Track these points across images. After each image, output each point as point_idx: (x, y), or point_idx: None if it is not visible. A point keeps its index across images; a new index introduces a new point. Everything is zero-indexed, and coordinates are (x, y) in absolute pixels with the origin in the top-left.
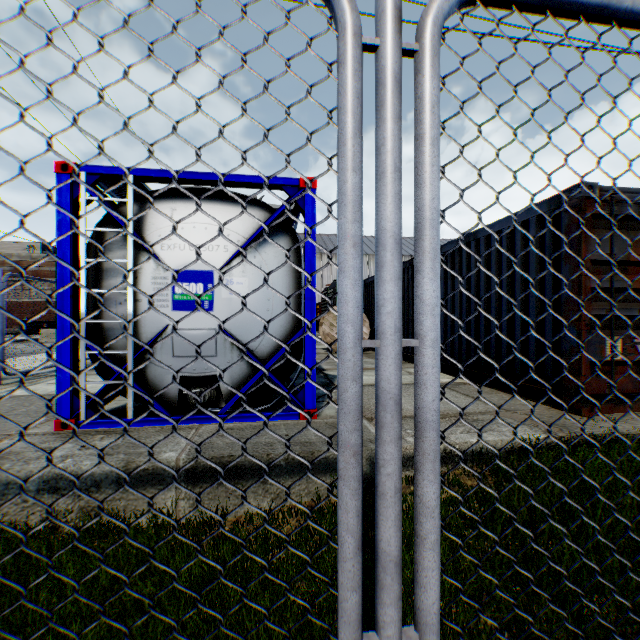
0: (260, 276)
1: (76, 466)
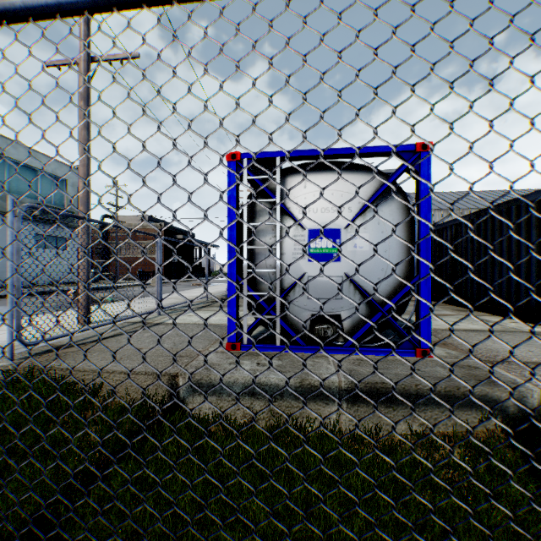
0: (378, 231)
1: (266, 378)
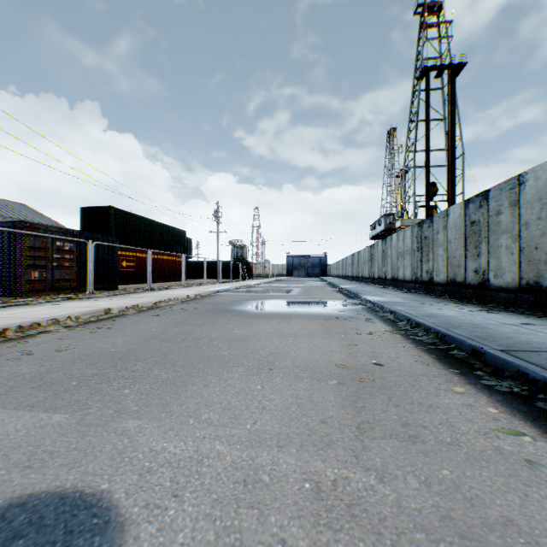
0: None
1: None
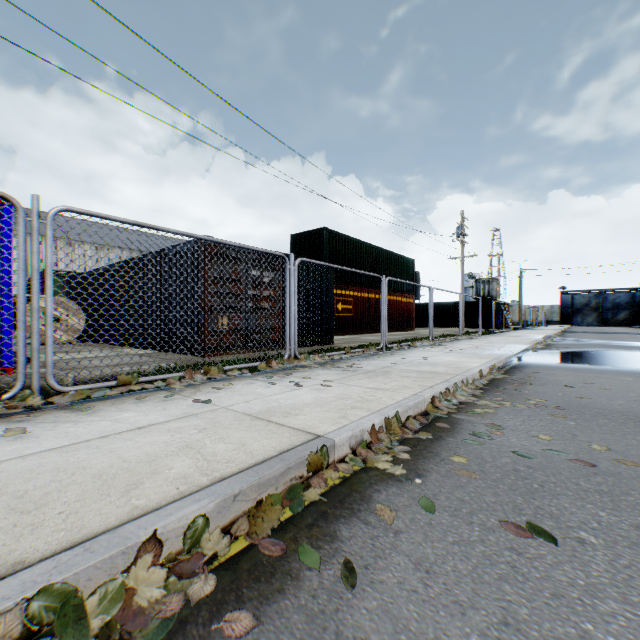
0: None
1: None
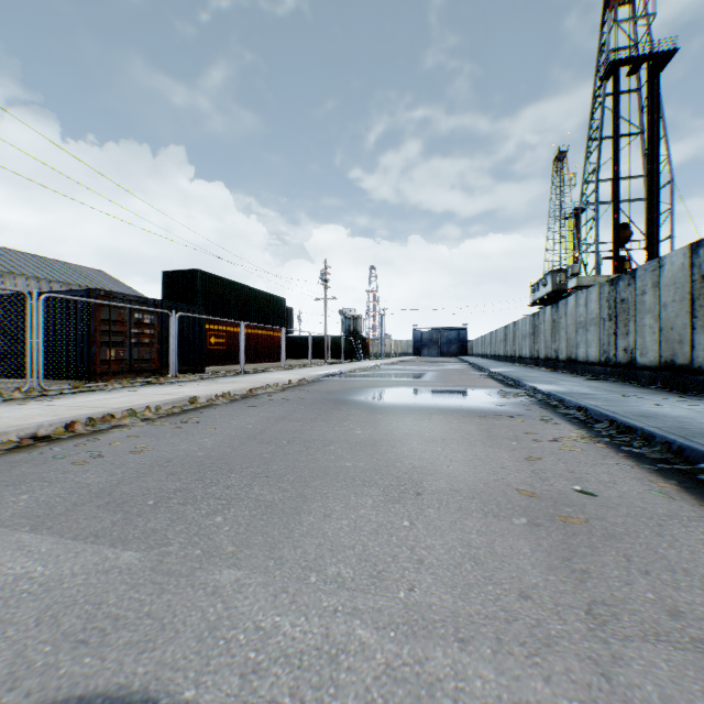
0: None
1: None
